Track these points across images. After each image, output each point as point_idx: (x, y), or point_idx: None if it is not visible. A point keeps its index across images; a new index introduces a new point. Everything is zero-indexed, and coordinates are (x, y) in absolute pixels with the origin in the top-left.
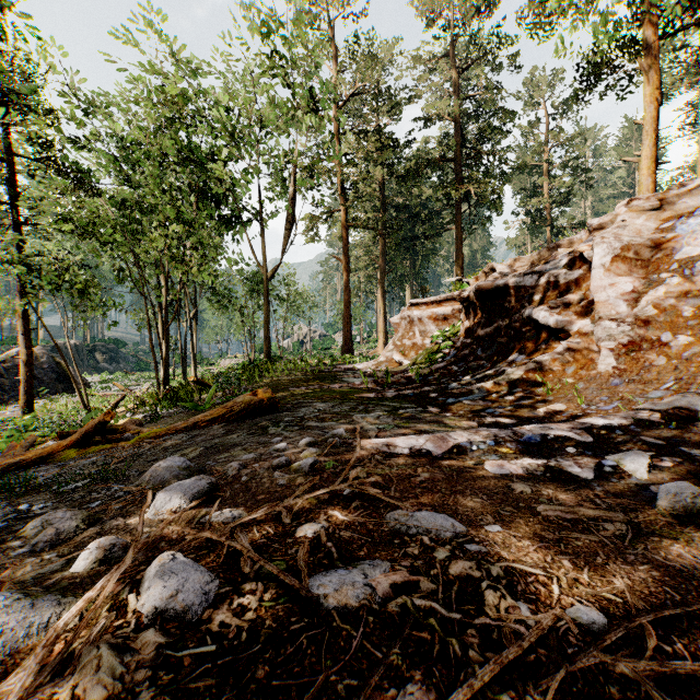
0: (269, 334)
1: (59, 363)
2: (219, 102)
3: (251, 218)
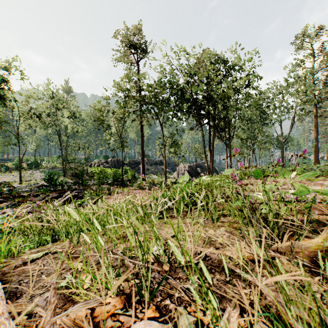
0: (283, 158)
1: (214, 167)
2: (272, 104)
3: (274, 122)
